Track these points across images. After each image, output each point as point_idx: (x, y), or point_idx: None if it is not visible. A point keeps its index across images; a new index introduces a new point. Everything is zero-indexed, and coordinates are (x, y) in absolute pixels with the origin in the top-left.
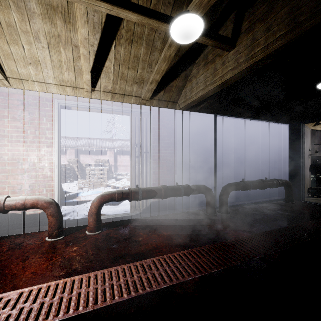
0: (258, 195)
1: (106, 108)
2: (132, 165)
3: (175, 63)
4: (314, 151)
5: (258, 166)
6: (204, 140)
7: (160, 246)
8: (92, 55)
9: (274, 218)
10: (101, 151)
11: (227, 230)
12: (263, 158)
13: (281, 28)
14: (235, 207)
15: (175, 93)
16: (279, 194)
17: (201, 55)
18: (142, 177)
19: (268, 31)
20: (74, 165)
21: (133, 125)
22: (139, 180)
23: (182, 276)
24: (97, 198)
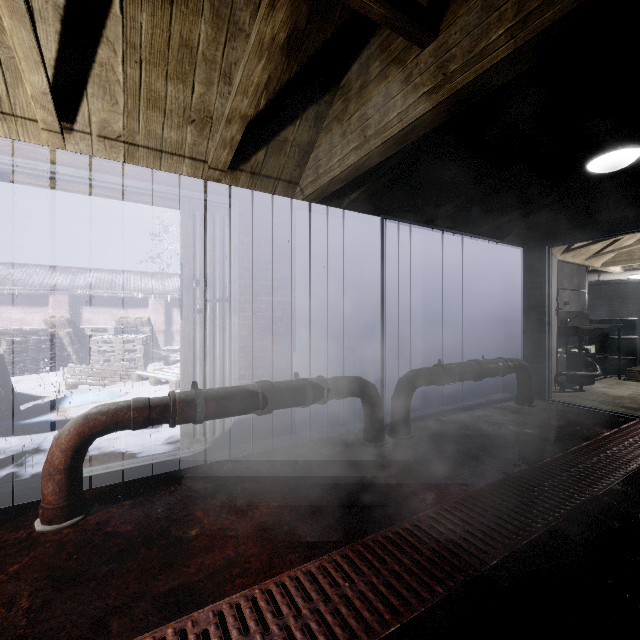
0: (465, 391)
1: (113, 184)
2: (185, 332)
3: (291, 81)
4: (562, 303)
5: (466, 332)
6: (360, 275)
7: (247, 553)
8: (53, 21)
9: (506, 445)
10: (134, 300)
11: (413, 486)
12: (475, 316)
13: None
14: (425, 421)
15: (292, 160)
16: (504, 388)
17: (354, 67)
18: (213, 361)
19: None
20: (62, 332)
21: (187, 232)
22: (204, 368)
23: None
24: (71, 426)
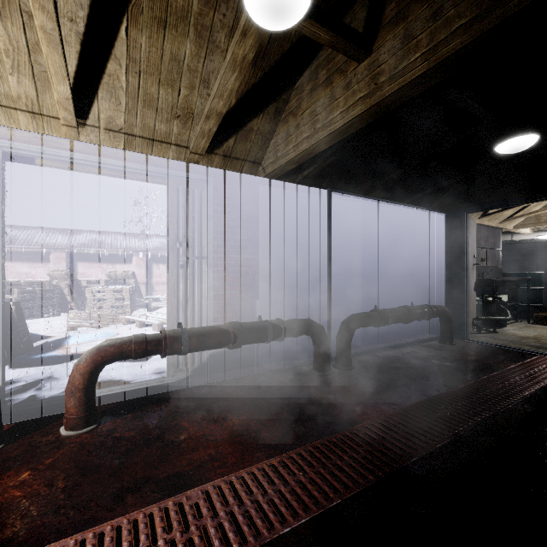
0: (398, 332)
1: (114, 166)
2: (170, 283)
3: (256, 84)
4: (479, 259)
5: (398, 284)
6: (310, 237)
7: (224, 452)
8: (74, 44)
9: (429, 375)
10: (120, 257)
11: (353, 405)
12: (405, 270)
13: (462, 11)
14: (364, 356)
15: (256, 145)
16: (430, 330)
17: (306, 73)
18: (192, 307)
19: (435, 19)
20: (63, 283)
21: (173, 203)
22: (185, 312)
23: (269, 527)
24: (87, 355)
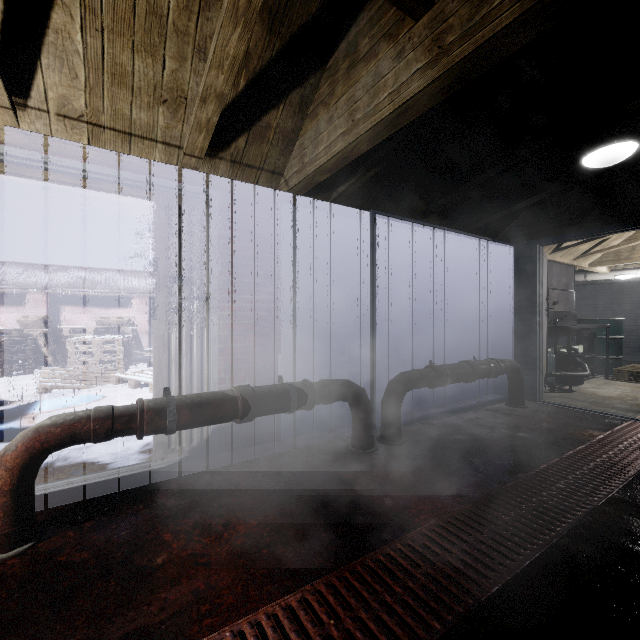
0: (456, 393)
1: (76, 169)
2: (158, 333)
3: (273, 60)
4: (551, 302)
5: (457, 332)
6: (348, 273)
7: (219, 585)
8: None
9: (500, 451)
10: (116, 299)
11: (405, 498)
12: (465, 315)
13: None
14: (416, 425)
15: (276, 148)
16: (495, 389)
17: (342, 46)
18: (190, 364)
19: None
20: (37, 332)
21: (161, 225)
22: (180, 371)
23: None
24: (19, 441)
